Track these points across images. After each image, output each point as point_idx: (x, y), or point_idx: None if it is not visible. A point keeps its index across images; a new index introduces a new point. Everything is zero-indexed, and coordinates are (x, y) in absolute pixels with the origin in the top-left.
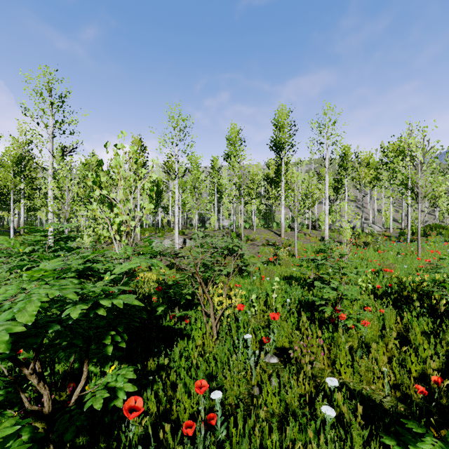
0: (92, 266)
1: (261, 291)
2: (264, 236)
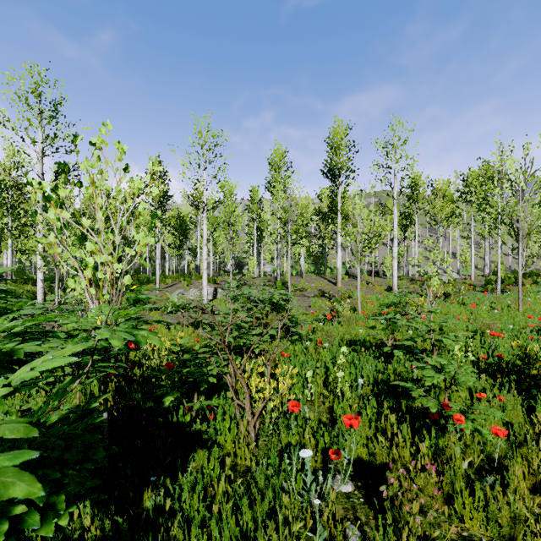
0: (14, 349)
1: (319, 365)
2: (316, 284)
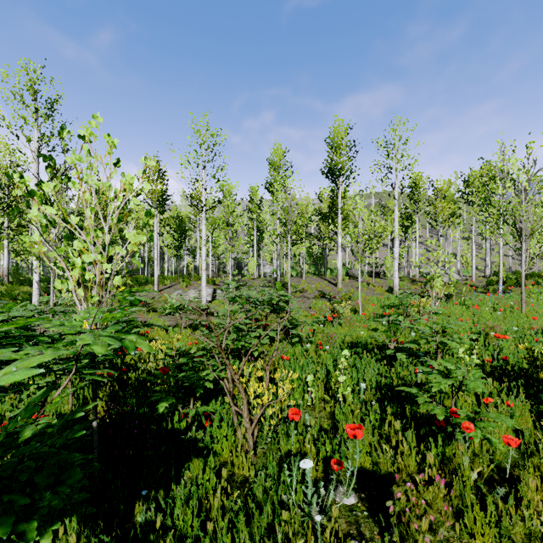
0: None
1: (319, 368)
2: (317, 285)
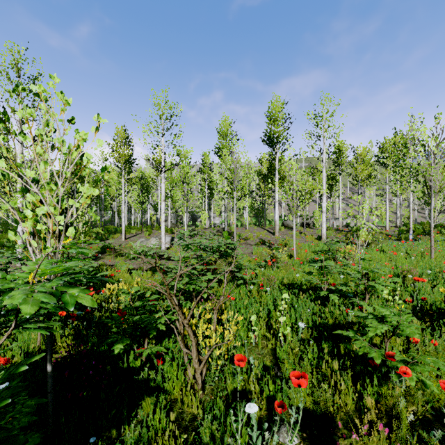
0: None
1: (261, 308)
2: (258, 234)
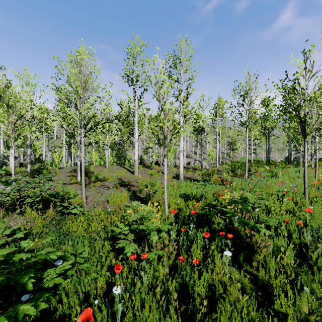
0: None
1: None
2: (117, 174)
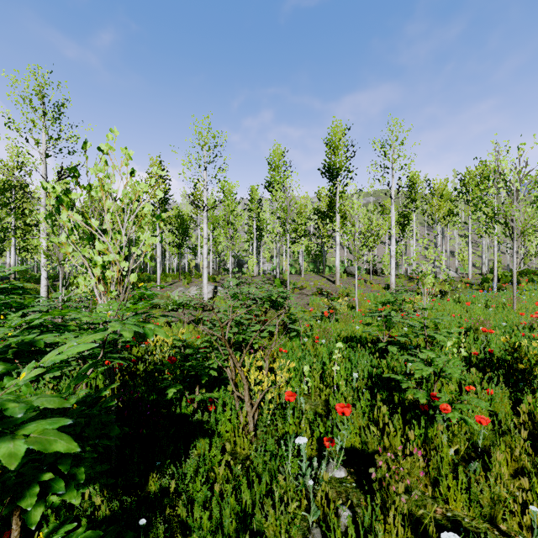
0: (35, 340)
1: (315, 360)
2: (315, 283)
